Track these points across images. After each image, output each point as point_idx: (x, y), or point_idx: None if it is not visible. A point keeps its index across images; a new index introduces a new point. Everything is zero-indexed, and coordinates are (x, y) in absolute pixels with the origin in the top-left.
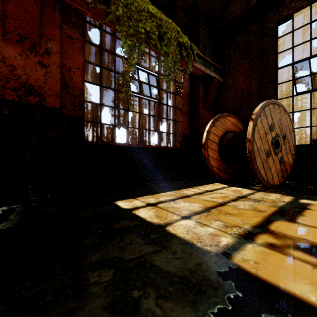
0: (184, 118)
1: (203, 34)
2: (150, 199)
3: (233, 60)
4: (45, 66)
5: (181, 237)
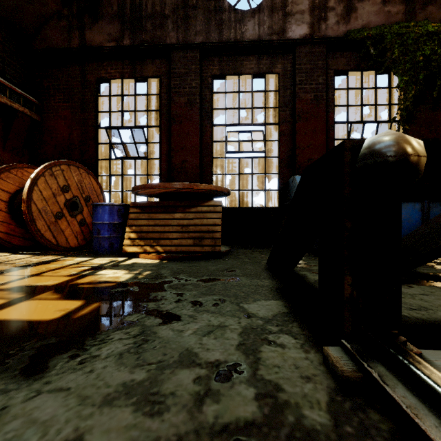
0: None
1: (1, 44)
2: None
3: (53, 98)
4: None
5: None
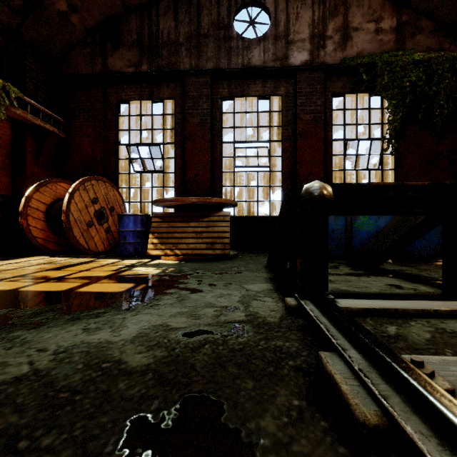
0: None
1: (34, 72)
2: None
3: (78, 118)
4: None
5: None
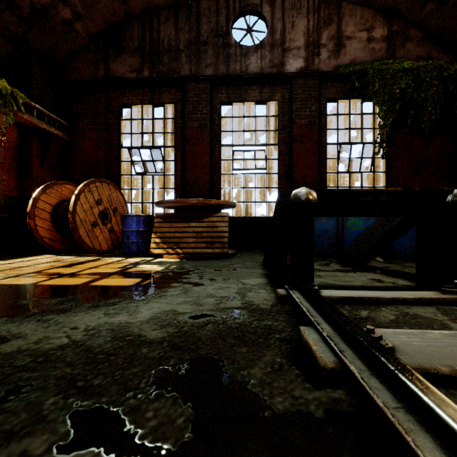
0: (7, 176)
1: (40, 77)
2: None
3: (81, 121)
4: None
5: None
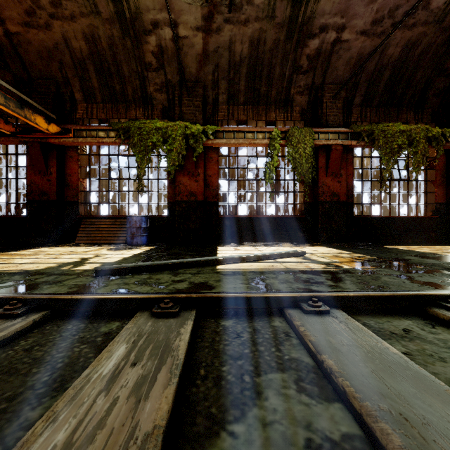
0: (437, 189)
1: None
2: (403, 247)
3: None
4: (340, 182)
5: (419, 251)
